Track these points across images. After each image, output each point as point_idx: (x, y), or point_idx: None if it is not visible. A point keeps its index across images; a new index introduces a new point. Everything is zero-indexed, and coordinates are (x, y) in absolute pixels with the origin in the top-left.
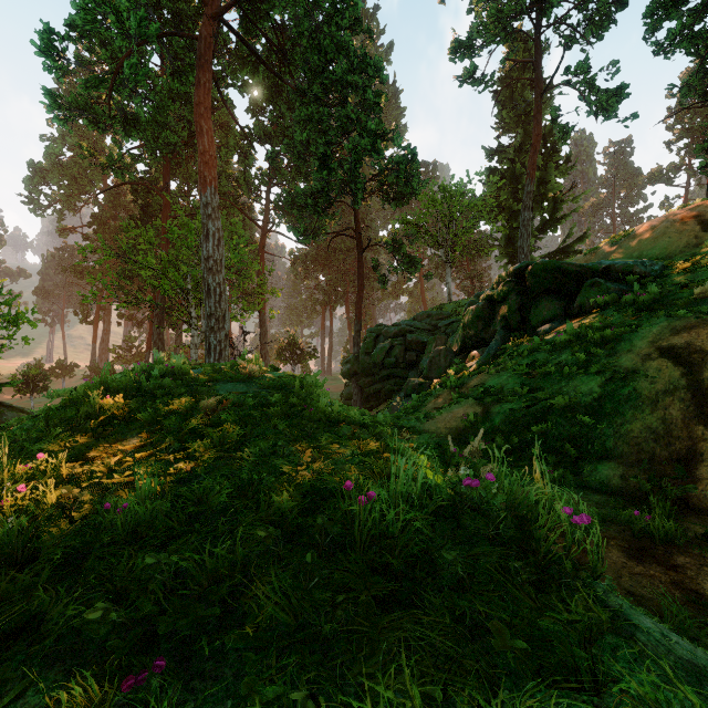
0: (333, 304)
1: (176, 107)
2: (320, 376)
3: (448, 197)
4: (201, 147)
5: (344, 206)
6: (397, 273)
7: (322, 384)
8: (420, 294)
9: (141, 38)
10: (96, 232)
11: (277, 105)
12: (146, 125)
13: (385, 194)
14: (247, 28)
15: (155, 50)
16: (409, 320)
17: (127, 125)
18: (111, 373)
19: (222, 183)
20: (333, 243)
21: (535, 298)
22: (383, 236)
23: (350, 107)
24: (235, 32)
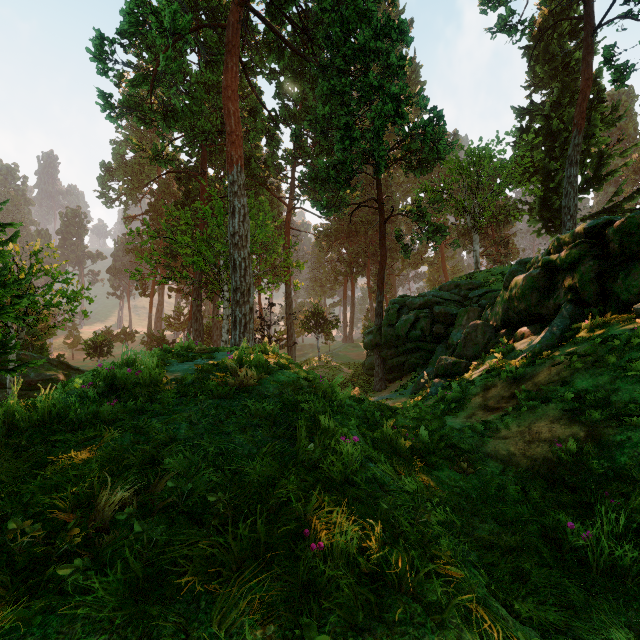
0: (354, 275)
1: (210, 98)
2: (342, 343)
3: (475, 161)
4: (229, 128)
5: (365, 181)
6: (421, 242)
7: (344, 395)
8: (441, 263)
9: (175, 31)
10: (151, 218)
11: (301, 87)
12: (183, 115)
13: (408, 162)
14: (273, 15)
15: (188, 41)
16: (436, 290)
17: (167, 117)
18: (161, 339)
19: (252, 165)
20: (354, 218)
21: (624, 263)
22: (406, 205)
23: (372, 75)
24: (260, 17)
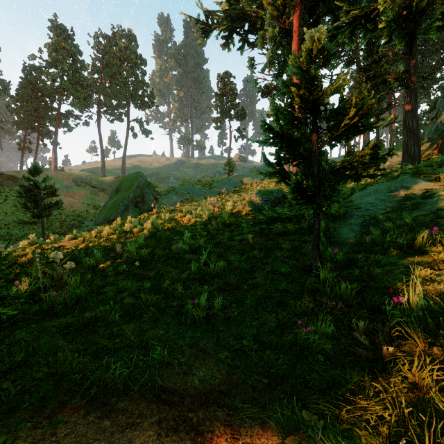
0: None
1: None
2: None
3: None
4: None
5: None
6: None
7: None
8: None
9: None
10: None
11: None
12: None
13: None
14: None
15: None
16: None
17: None
18: None
19: None
20: None
21: (7, 181)
22: None
23: None
24: None
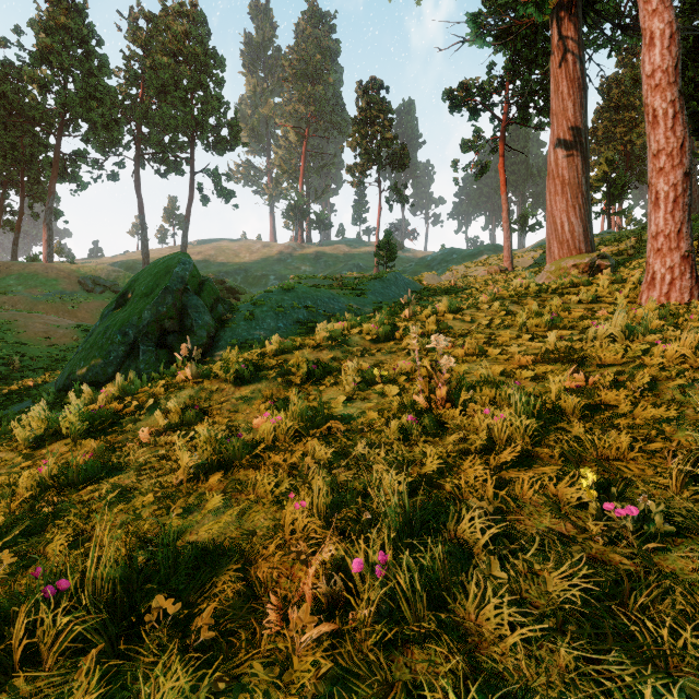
0: None
1: None
2: None
3: None
4: None
5: None
6: None
7: None
8: None
9: None
10: None
11: None
12: None
13: None
14: None
15: None
16: None
17: None
18: None
19: None
20: None
21: None
22: None
23: None
24: None
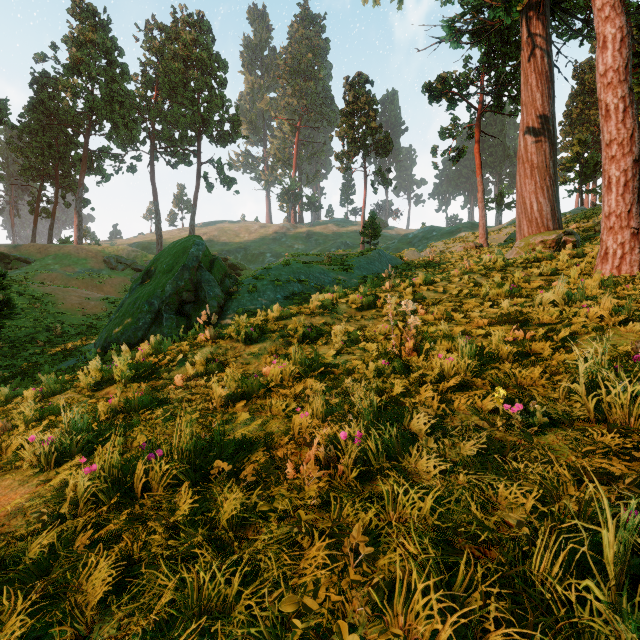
0: None
1: None
2: None
3: None
4: None
5: None
6: None
7: None
8: None
9: None
10: None
11: None
12: None
13: None
14: None
15: None
16: None
17: None
18: None
19: None
20: None
21: None
22: None
23: None
24: None
